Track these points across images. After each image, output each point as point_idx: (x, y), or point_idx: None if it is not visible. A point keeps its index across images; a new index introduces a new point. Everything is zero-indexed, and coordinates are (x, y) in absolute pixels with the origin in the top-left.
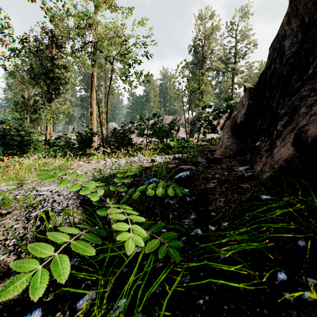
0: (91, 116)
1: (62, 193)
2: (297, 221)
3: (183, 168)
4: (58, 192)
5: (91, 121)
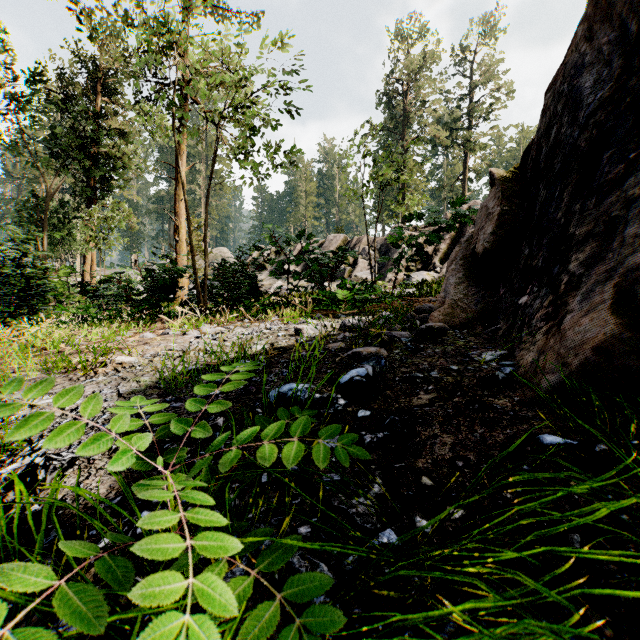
0: (177, 234)
1: None
2: (638, 510)
3: (360, 354)
4: (76, 412)
5: (177, 245)
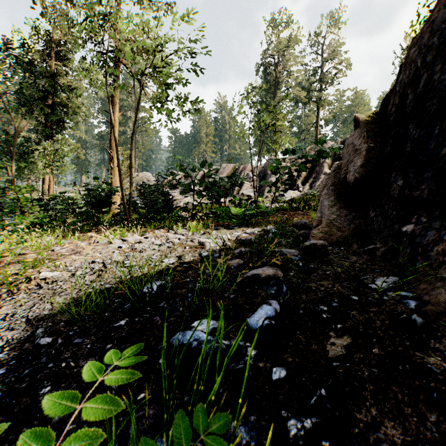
0: (112, 162)
1: None
2: None
3: (259, 276)
4: None
5: (112, 171)
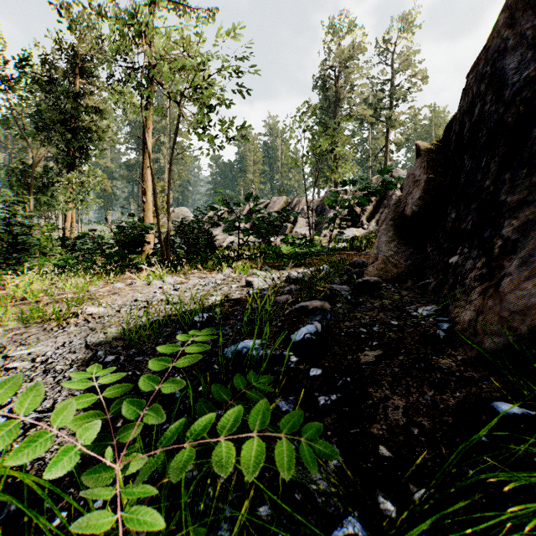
0: (144, 196)
1: (54, 366)
2: None
3: (307, 307)
4: (46, 364)
5: (144, 206)
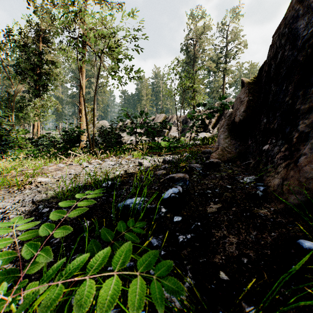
0: (80, 113)
1: (9, 215)
2: None
3: (174, 177)
4: (4, 214)
5: (80, 119)
